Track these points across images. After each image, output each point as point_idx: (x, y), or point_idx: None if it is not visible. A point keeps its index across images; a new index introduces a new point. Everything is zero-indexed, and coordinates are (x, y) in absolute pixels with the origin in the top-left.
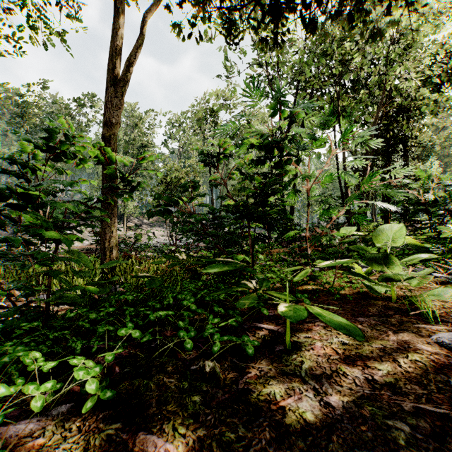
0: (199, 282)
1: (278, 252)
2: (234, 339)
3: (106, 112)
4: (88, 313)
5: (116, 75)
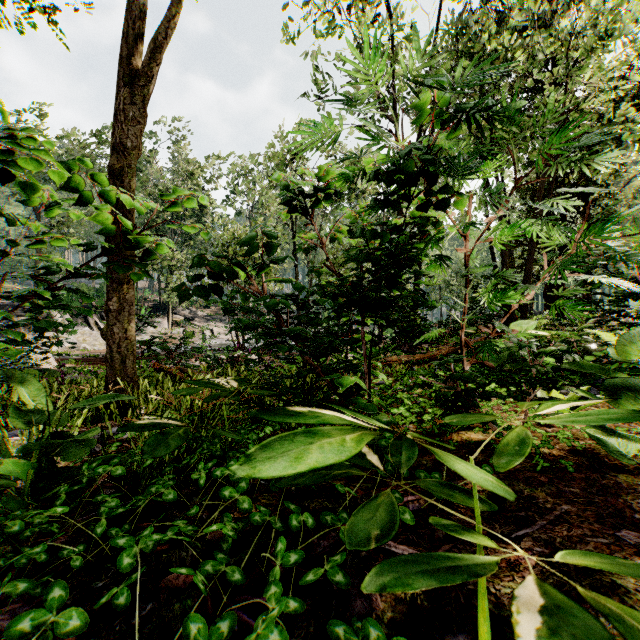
0: (267, 426)
1: (398, 361)
2: (340, 633)
3: (115, 128)
4: (5, 519)
5: (133, 68)
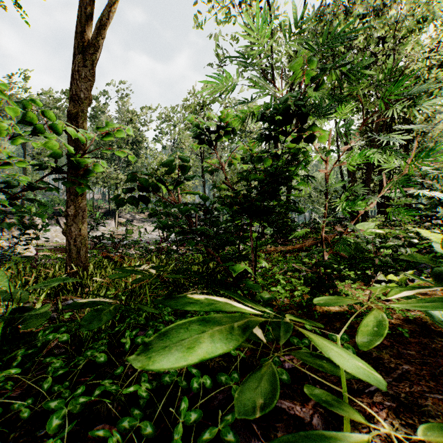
0: None
1: (275, 251)
2: None
3: (72, 84)
4: None
5: (85, 41)
